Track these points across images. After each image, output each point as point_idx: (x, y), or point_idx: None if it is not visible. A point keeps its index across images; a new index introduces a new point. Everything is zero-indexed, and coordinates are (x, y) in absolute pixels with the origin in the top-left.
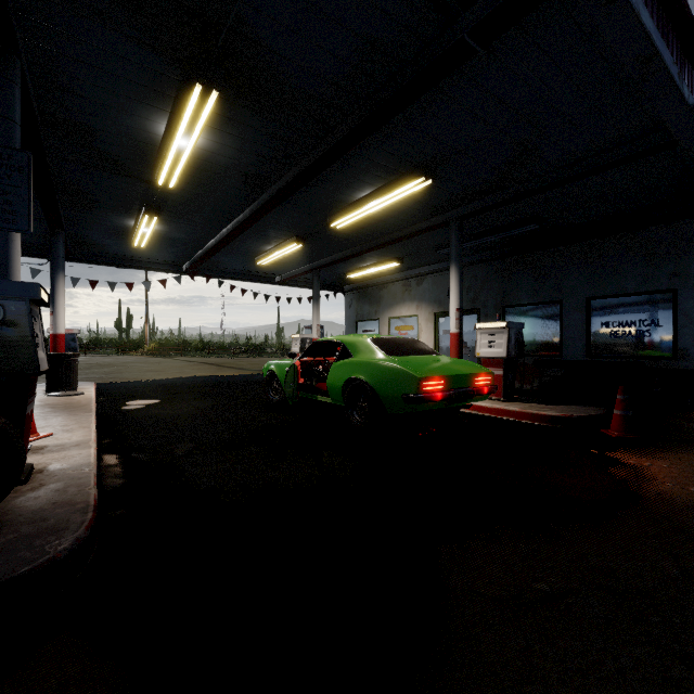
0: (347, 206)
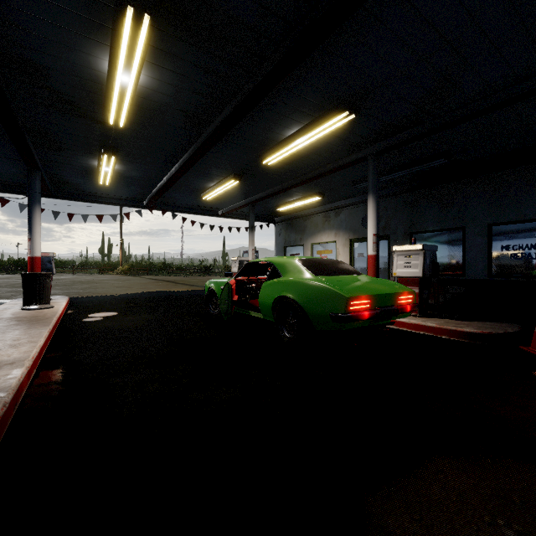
0: (277, 144)
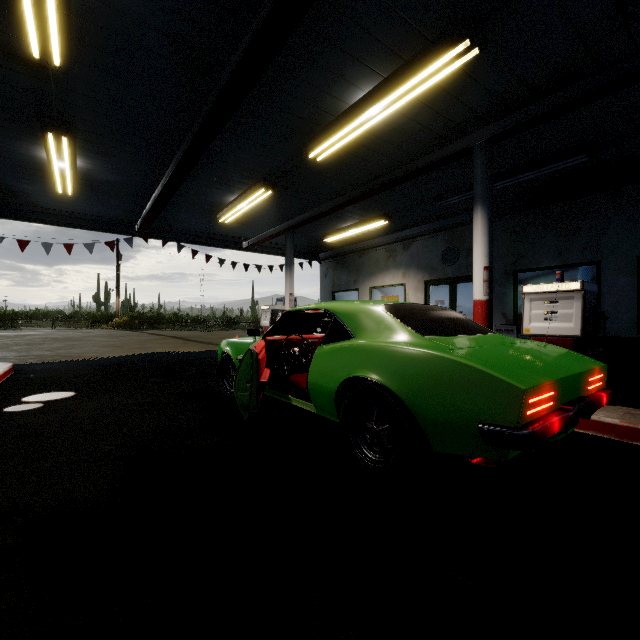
0: (333, 122)
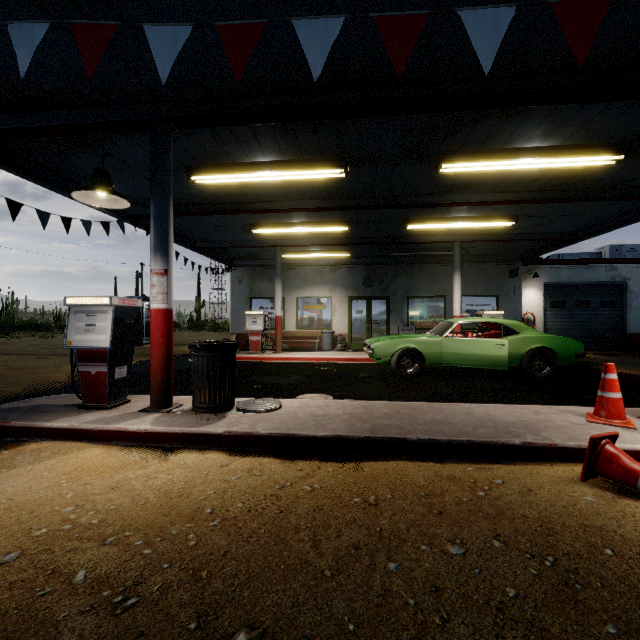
0: (435, 217)
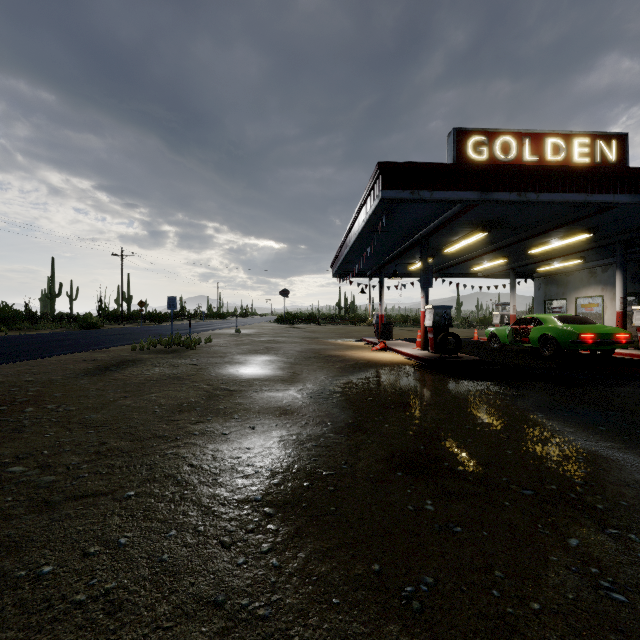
0: (539, 243)
